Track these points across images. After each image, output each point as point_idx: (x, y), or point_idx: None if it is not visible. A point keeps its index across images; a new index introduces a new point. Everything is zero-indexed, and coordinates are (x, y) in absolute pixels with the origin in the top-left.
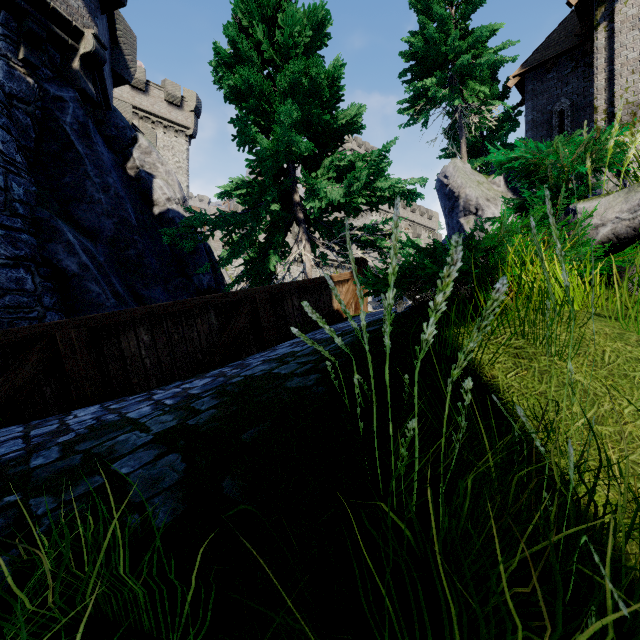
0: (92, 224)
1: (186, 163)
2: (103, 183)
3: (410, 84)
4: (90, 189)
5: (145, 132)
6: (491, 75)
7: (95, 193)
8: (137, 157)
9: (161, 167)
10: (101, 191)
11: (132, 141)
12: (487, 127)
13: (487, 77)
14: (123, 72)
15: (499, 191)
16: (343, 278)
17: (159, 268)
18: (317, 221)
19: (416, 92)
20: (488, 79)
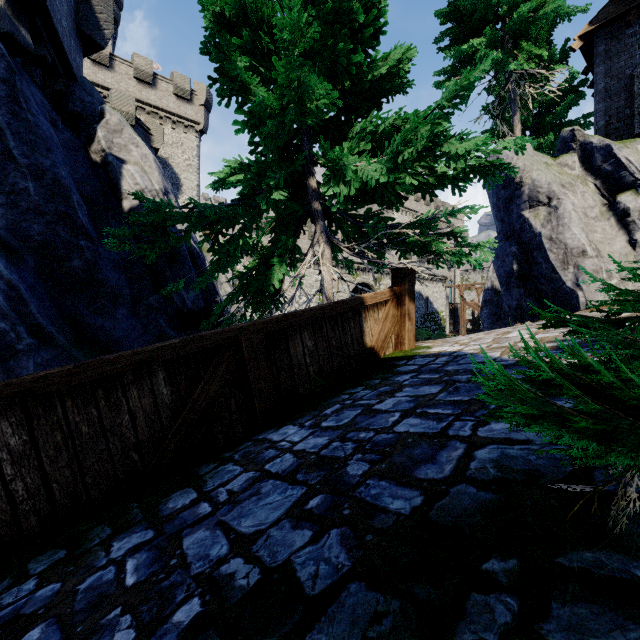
0: (10, 224)
1: (196, 161)
2: (34, 165)
3: (451, 48)
4: (12, 174)
5: (151, 127)
6: (545, 40)
7: (19, 179)
8: (102, 136)
9: (135, 150)
10: (29, 177)
11: (99, 117)
12: (540, 103)
13: (541, 42)
14: (94, 34)
15: (574, 175)
16: (379, 299)
17: (123, 284)
18: (340, 215)
19: (458, 58)
20: (543, 44)
